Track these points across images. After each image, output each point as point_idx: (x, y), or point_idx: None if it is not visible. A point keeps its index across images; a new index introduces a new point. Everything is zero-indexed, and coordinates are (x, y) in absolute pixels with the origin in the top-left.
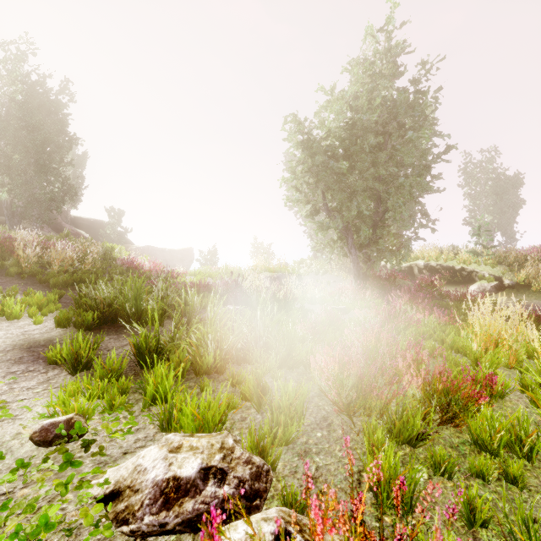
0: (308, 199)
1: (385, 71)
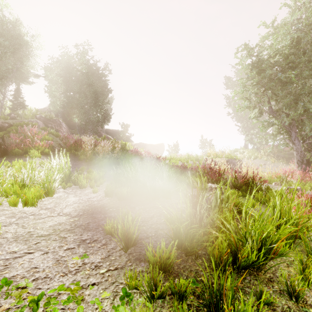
0: (255, 104)
1: None
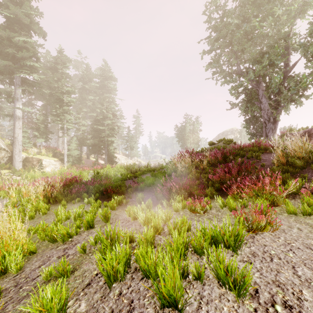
0: None
1: None
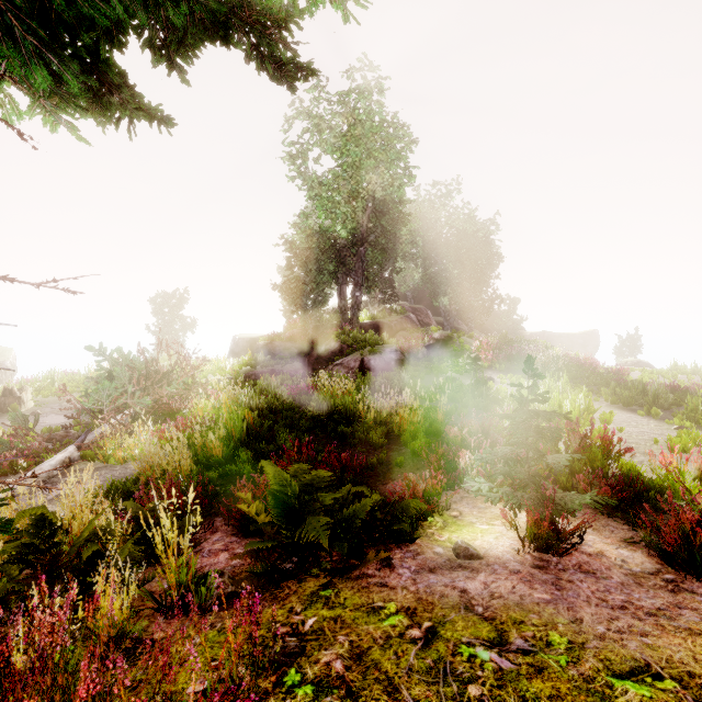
0: None
1: None
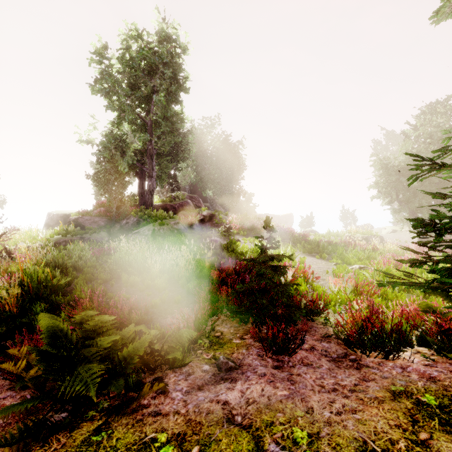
0: (386, 196)
1: (440, 120)
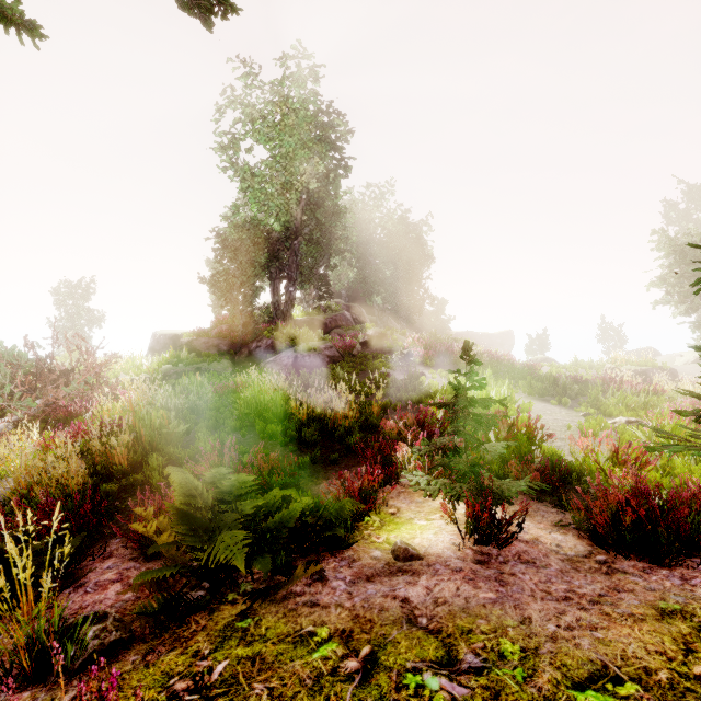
0: (682, 300)
1: None
